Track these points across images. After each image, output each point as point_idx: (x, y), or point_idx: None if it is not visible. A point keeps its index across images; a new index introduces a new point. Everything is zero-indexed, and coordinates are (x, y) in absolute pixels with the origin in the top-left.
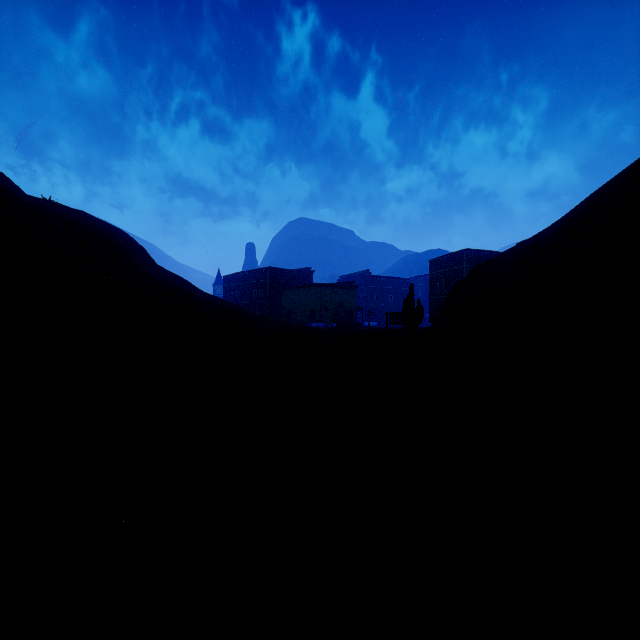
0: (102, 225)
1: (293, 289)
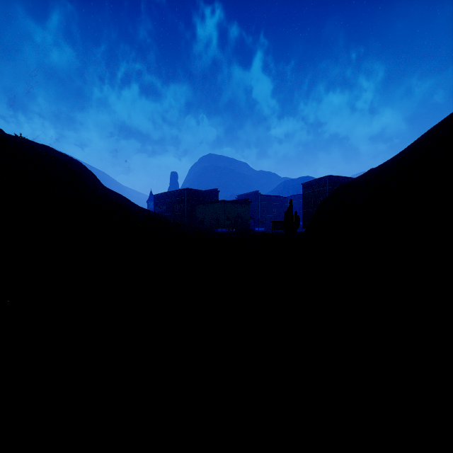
0: (61, 156)
1: (204, 204)
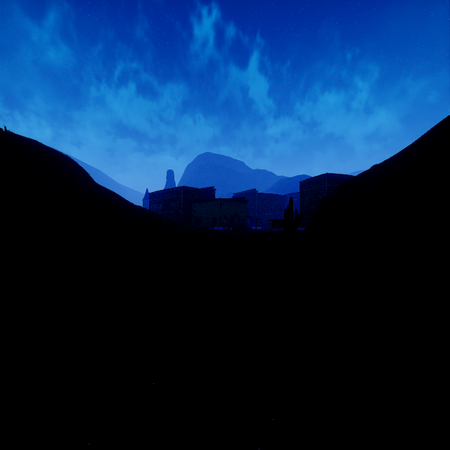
0: (48, 150)
1: (200, 202)
